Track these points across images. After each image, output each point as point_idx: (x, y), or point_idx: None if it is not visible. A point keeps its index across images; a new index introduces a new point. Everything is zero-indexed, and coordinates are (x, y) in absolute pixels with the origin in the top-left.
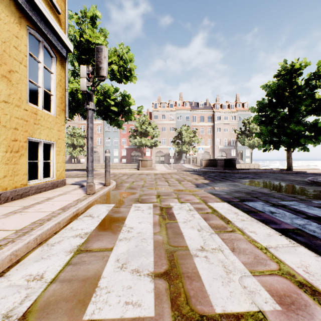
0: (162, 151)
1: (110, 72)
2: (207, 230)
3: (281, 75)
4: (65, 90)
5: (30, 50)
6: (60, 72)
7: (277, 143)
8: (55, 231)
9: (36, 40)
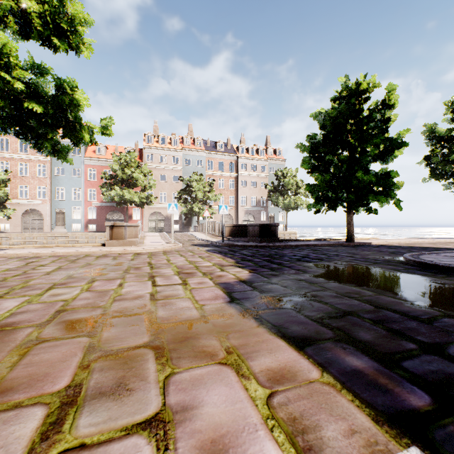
0: (160, 212)
1: (12, 10)
2: None
3: (340, 100)
4: None
5: None
6: None
7: (335, 201)
8: None
9: None
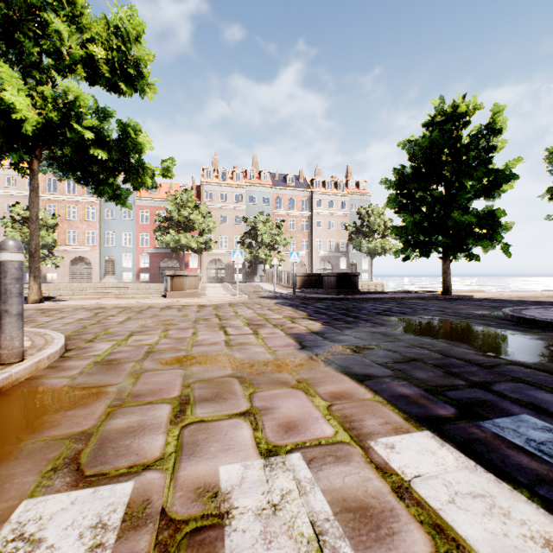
0: (220, 259)
1: (82, 59)
2: None
3: (433, 125)
4: None
5: None
6: None
7: (427, 246)
8: None
9: None
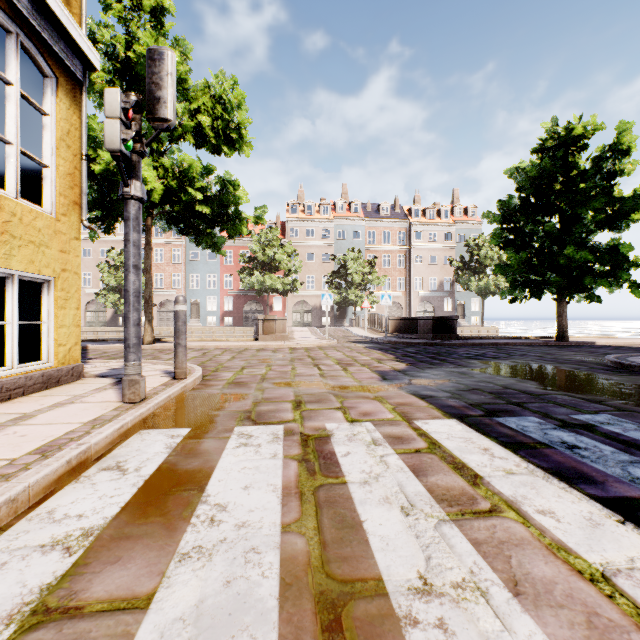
0: (306, 301)
1: (193, 131)
2: (428, 510)
3: (545, 150)
4: (82, 156)
5: None
6: (69, 115)
7: (538, 286)
8: None
9: (1, 30)
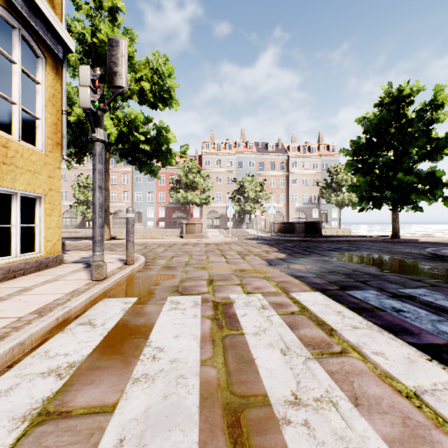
0: (216, 210)
1: (138, 93)
2: (299, 351)
3: (384, 105)
4: (62, 111)
5: (3, 47)
6: (54, 84)
7: (379, 200)
8: (12, 362)
9: (8, 26)
